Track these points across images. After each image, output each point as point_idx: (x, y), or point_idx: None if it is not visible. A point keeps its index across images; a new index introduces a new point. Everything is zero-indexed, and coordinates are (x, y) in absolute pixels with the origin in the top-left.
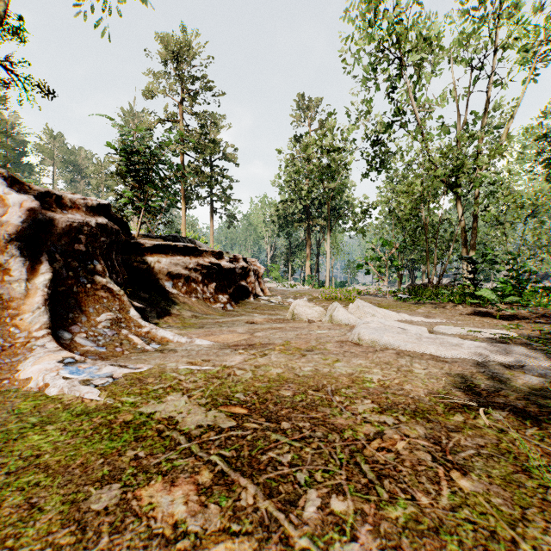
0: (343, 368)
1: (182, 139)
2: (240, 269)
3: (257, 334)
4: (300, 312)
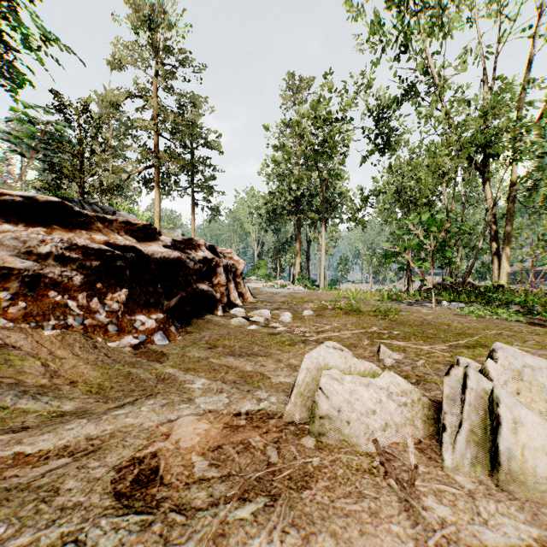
0: None
1: (155, 117)
2: (199, 263)
3: None
4: (338, 405)
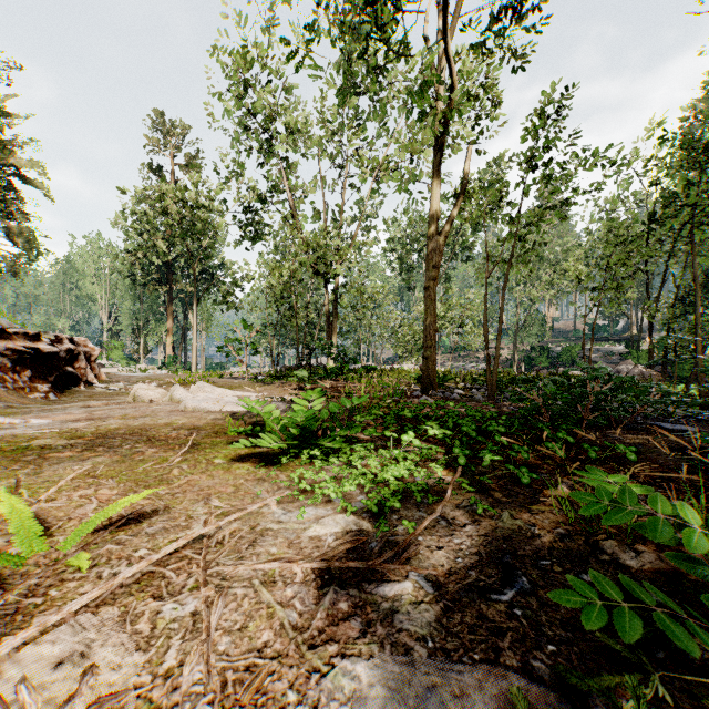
0: (163, 421)
1: None
2: (65, 353)
3: (97, 412)
4: (141, 394)
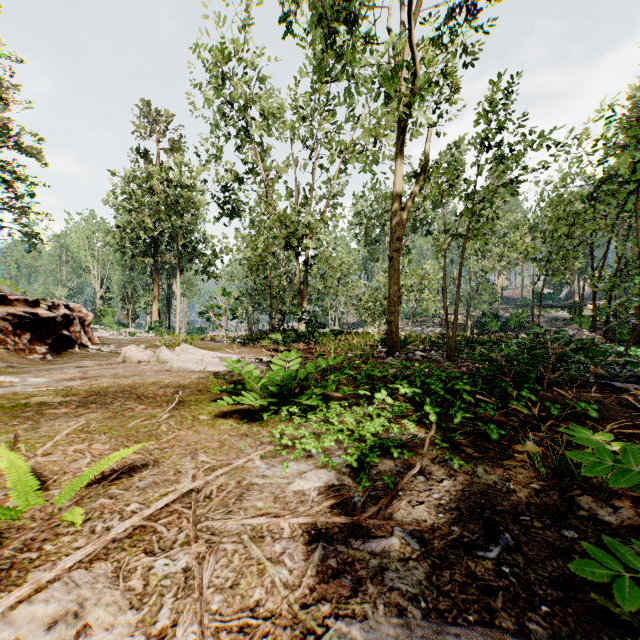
0: (151, 379)
1: None
2: (62, 318)
3: (90, 372)
4: (131, 355)
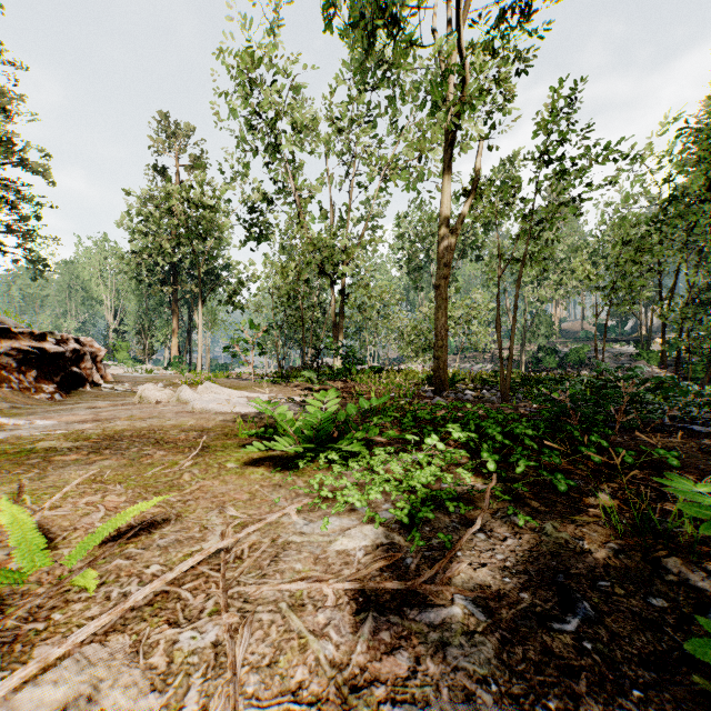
0: (171, 422)
1: None
2: (71, 353)
3: (103, 413)
4: (148, 395)
